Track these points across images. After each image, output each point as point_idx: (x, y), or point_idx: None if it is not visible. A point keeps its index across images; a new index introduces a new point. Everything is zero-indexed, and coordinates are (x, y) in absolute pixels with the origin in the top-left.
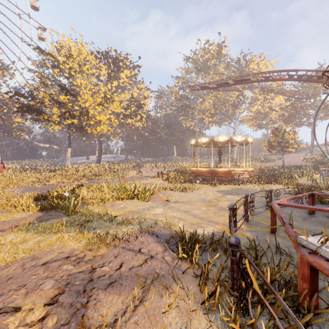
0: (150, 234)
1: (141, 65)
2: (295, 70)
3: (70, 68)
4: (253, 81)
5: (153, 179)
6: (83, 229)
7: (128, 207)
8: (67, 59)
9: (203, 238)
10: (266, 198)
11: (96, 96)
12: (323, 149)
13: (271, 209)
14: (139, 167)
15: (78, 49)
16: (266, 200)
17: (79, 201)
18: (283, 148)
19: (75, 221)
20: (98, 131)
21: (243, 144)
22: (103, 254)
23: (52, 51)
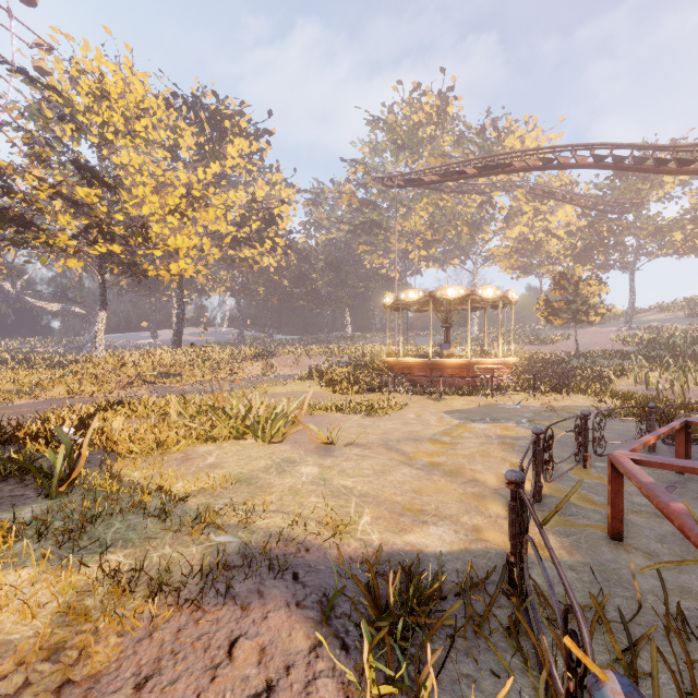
0: (274, 569)
1: (274, 129)
2: (609, 144)
3: (104, 124)
4: (518, 169)
5: (299, 384)
6: (72, 549)
7: (226, 465)
8: (95, 102)
9: (440, 587)
10: (576, 436)
11: (167, 192)
12: (652, 319)
13: (611, 475)
14: (269, 356)
15: (123, 79)
16: (576, 441)
17: (82, 454)
18: (577, 315)
19: (52, 522)
20: (173, 273)
21: (499, 304)
22: (98, 671)
23: (57, 80)
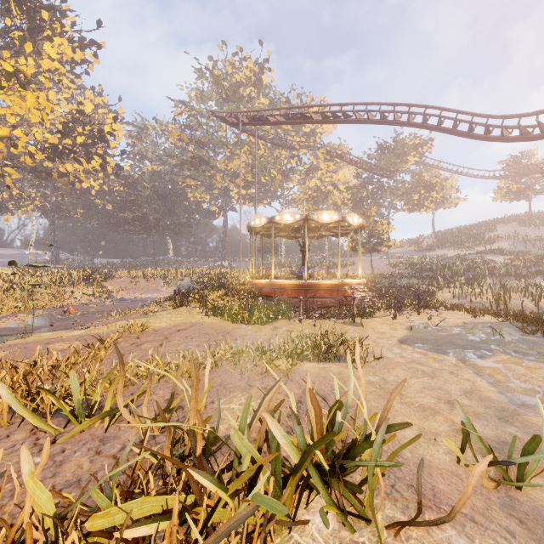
0: None
1: (103, 42)
2: (439, 108)
3: None
4: (359, 120)
5: (173, 312)
6: None
7: None
8: None
9: None
10: None
11: None
12: (395, 251)
13: None
14: (102, 279)
15: None
16: None
17: None
18: (376, 246)
19: None
20: None
21: (359, 231)
22: None
23: None
